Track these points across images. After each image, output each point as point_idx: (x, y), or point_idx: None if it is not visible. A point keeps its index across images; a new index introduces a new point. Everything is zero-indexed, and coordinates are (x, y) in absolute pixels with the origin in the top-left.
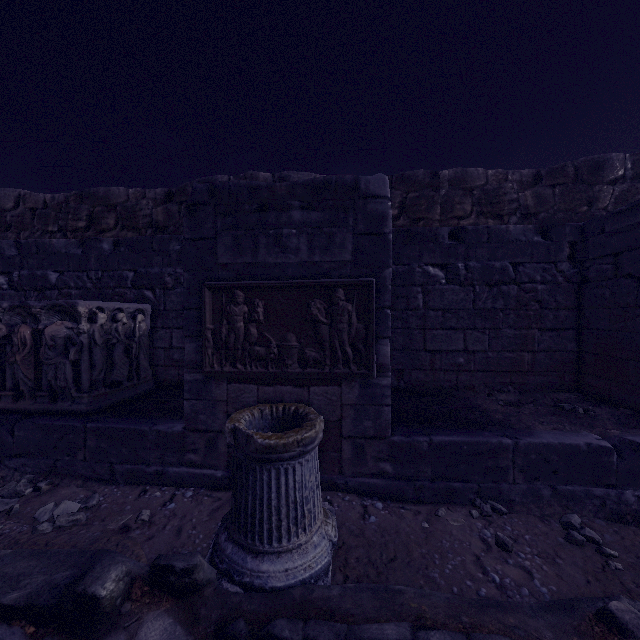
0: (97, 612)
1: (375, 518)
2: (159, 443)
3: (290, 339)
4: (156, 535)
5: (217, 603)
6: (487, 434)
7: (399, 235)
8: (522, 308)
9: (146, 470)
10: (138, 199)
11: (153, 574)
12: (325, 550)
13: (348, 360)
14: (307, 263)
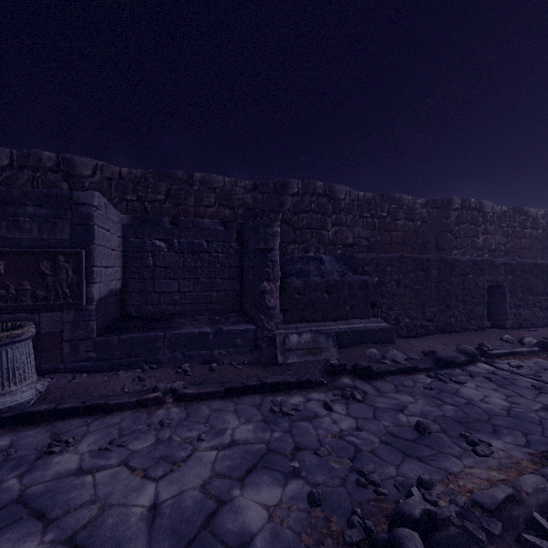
0: None
1: (77, 380)
2: None
3: (25, 285)
4: None
5: None
6: (155, 332)
7: (137, 219)
8: (212, 267)
9: None
10: None
11: None
12: (31, 393)
13: (67, 296)
14: (38, 239)
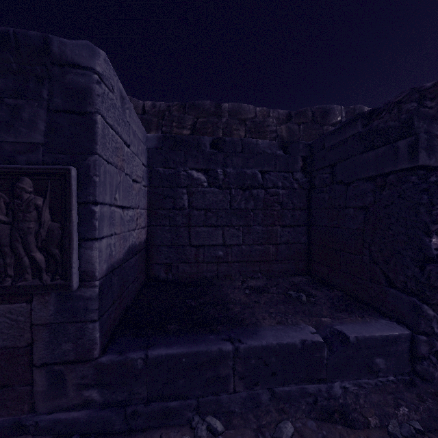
0: None
1: None
2: None
3: None
4: None
5: None
6: (212, 339)
7: (166, 141)
8: (268, 208)
9: None
10: None
11: None
12: None
13: (39, 268)
14: None
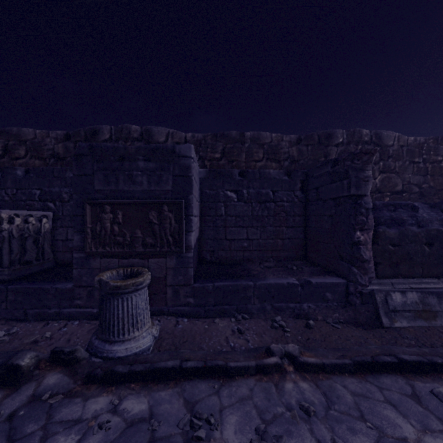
0: (19, 373)
1: (181, 326)
2: (57, 295)
3: (137, 233)
4: (54, 343)
5: (88, 366)
6: (243, 281)
7: (211, 173)
8: (277, 215)
9: (48, 312)
10: (43, 137)
11: (52, 356)
12: (149, 339)
13: (170, 244)
14: (147, 191)
